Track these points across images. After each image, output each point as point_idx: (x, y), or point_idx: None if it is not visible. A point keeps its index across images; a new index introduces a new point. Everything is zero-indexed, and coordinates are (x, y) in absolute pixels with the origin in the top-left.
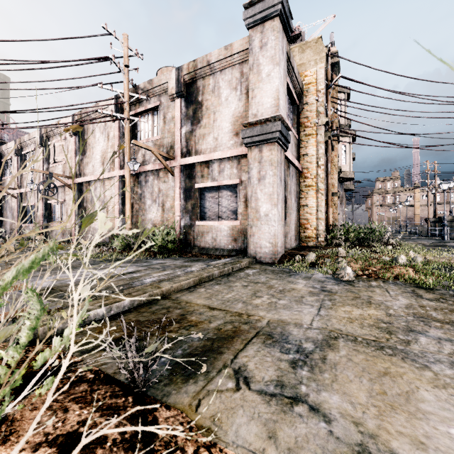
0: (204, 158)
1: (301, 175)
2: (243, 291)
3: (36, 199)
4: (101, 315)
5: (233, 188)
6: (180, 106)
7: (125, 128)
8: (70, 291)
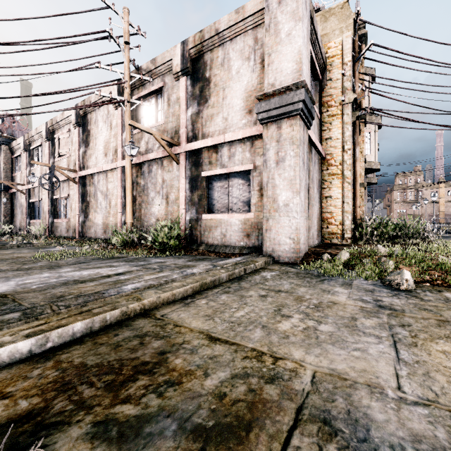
0: (212, 142)
1: (323, 162)
2: (261, 305)
3: (43, 195)
4: (25, 351)
5: (246, 175)
6: (185, 85)
7: (125, 111)
8: (24, 301)
